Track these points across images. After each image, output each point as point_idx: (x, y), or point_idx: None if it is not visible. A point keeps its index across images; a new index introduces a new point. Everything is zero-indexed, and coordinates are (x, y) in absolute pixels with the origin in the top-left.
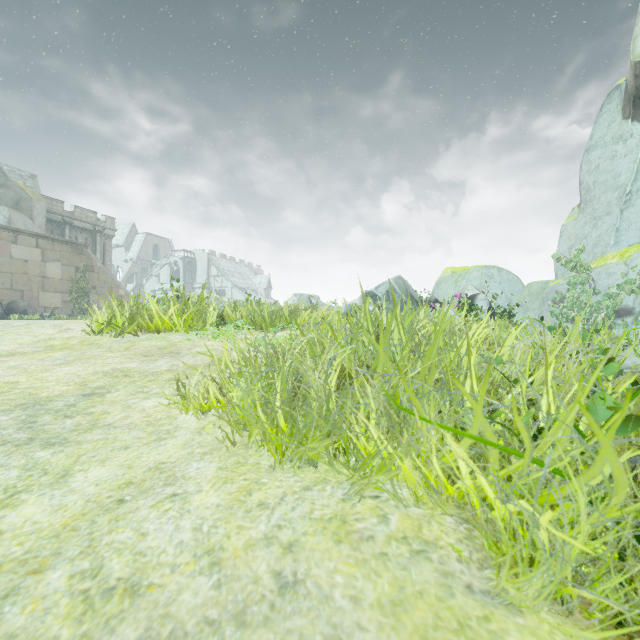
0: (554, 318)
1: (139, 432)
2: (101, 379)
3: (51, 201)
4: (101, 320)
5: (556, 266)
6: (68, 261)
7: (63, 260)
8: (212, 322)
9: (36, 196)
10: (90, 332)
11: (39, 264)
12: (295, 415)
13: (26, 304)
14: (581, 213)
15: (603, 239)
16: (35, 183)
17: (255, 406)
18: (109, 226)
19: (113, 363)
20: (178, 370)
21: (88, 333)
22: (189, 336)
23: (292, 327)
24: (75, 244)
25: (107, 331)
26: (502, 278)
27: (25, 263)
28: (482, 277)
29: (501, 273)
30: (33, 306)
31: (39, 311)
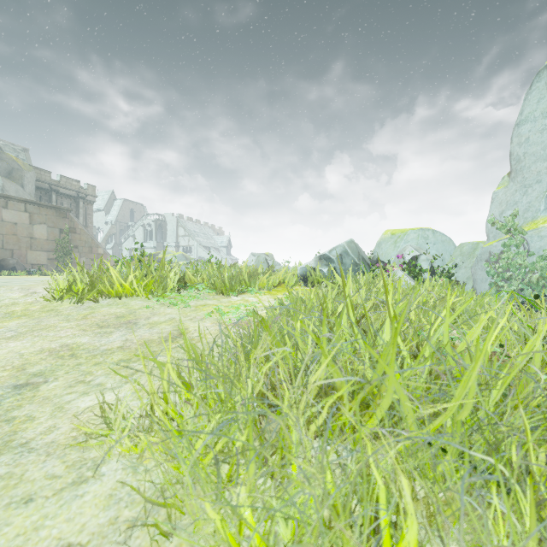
0: (488, 276)
1: (56, 463)
2: (43, 361)
3: (40, 171)
4: (62, 286)
5: (488, 229)
6: (53, 224)
7: (49, 223)
8: (173, 286)
9: (26, 167)
10: (54, 296)
11: (27, 226)
12: (269, 501)
13: (15, 262)
14: (511, 181)
15: (533, 205)
16: (27, 156)
17: (203, 491)
18: (91, 193)
19: (64, 337)
20: (130, 348)
21: (48, 300)
22: (150, 302)
23: (251, 291)
24: (59, 209)
25: (67, 297)
26: (436, 239)
27: (15, 225)
28: (419, 238)
29: (435, 235)
30: (21, 263)
31: (27, 268)
